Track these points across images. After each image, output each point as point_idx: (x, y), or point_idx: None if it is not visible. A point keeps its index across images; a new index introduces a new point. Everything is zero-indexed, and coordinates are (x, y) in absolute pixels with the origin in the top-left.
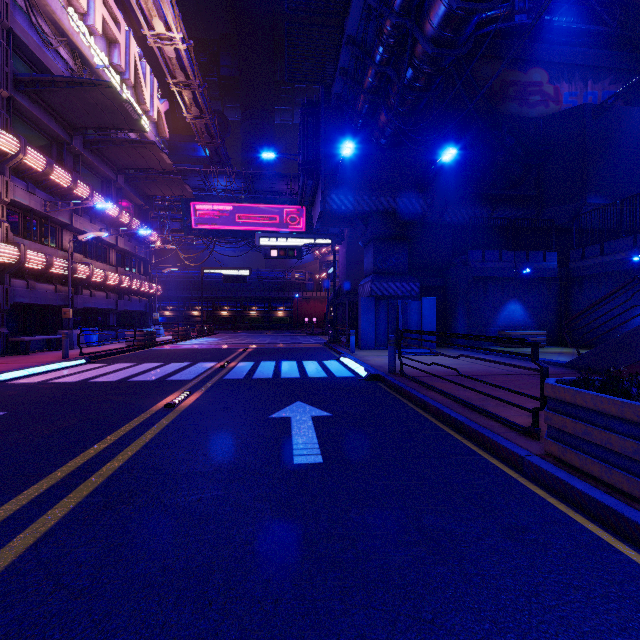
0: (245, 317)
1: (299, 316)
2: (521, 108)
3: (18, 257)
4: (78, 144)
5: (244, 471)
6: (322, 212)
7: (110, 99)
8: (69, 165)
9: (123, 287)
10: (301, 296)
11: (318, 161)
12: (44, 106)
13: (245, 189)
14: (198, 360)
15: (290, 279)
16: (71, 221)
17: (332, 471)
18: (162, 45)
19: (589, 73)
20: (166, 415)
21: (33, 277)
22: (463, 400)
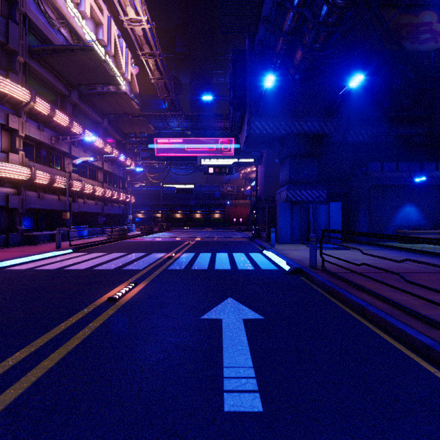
0: (192, 218)
1: (230, 217)
2: (413, 45)
3: (30, 175)
4: (75, 97)
5: (157, 425)
6: (248, 136)
7: (93, 60)
8: (69, 112)
9: (107, 197)
10: (231, 203)
11: (244, 96)
12: (50, 69)
13: (191, 127)
14: (153, 251)
15: (223, 191)
16: (70, 151)
17: (278, 438)
18: (133, 26)
19: None
20: (105, 311)
21: (43, 190)
22: (411, 309)
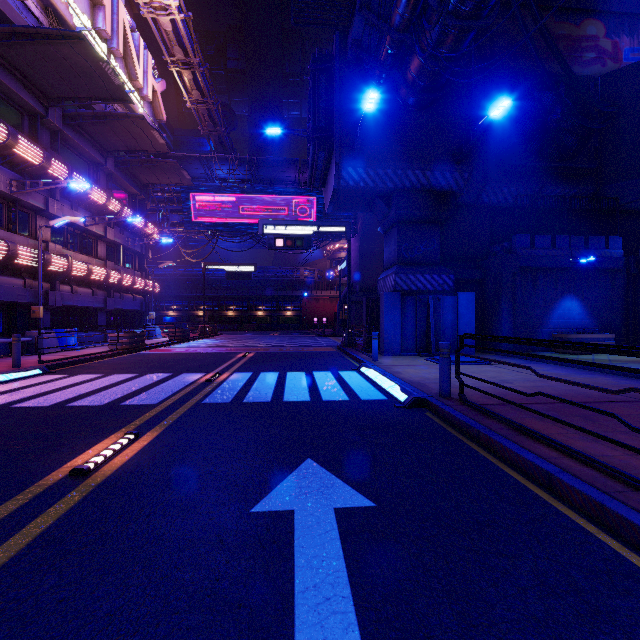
0: (252, 317)
1: (308, 316)
2: (573, 67)
3: None
4: (55, 118)
5: None
6: (336, 190)
7: (84, 58)
8: (45, 142)
9: (112, 283)
10: (310, 295)
11: (331, 128)
12: (8, 68)
13: (250, 178)
14: (183, 370)
15: (299, 277)
16: (46, 206)
17: None
18: (157, 16)
19: None
20: (56, 501)
21: None
22: None
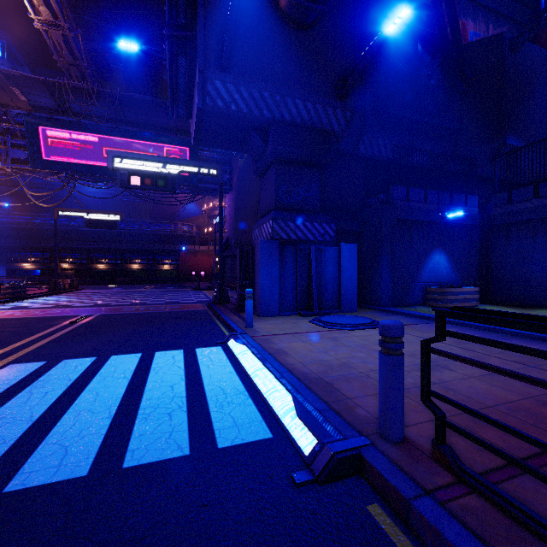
0: (126, 270)
1: (186, 269)
2: None
3: None
4: None
5: None
6: (201, 111)
7: None
8: None
9: None
10: (188, 249)
11: (194, 28)
12: None
13: (114, 118)
14: None
15: (176, 232)
16: None
17: None
18: None
19: (490, 17)
20: None
21: None
22: None
